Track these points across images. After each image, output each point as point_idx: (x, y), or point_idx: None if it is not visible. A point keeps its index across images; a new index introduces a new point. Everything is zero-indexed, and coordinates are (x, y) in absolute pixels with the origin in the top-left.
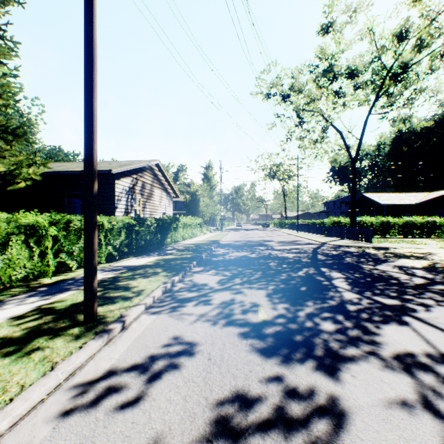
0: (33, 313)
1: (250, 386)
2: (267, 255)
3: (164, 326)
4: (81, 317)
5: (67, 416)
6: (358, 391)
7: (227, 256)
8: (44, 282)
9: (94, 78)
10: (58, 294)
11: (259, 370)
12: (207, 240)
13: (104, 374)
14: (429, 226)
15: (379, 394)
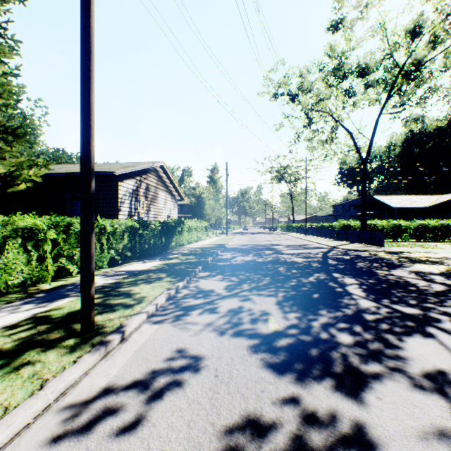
0: (27, 322)
1: (262, 410)
2: (275, 260)
3: (167, 337)
4: (78, 327)
5: (54, 445)
6: (386, 417)
7: (233, 260)
8: (42, 287)
9: (92, 69)
10: (56, 301)
11: (272, 390)
12: (212, 244)
13: (99, 393)
14: (443, 230)
15: (411, 421)
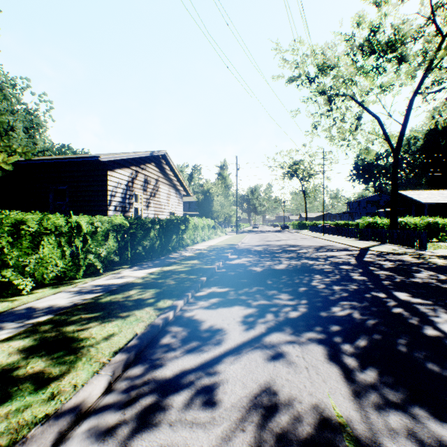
0: None
1: None
2: (300, 267)
3: None
4: None
5: None
6: None
7: (247, 267)
8: None
9: None
10: None
11: None
12: (221, 244)
13: None
14: None
15: None
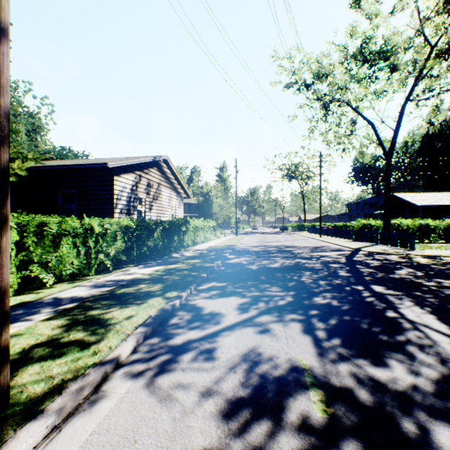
0: None
1: None
2: (293, 265)
3: (132, 424)
4: None
5: None
6: None
7: (244, 266)
8: None
9: None
10: None
11: None
12: (220, 245)
13: None
14: None
15: None
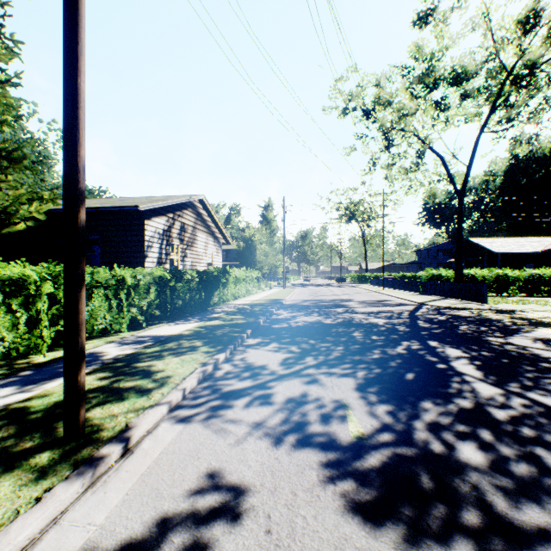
0: None
1: None
2: (348, 321)
3: (194, 447)
4: (62, 428)
5: None
6: None
7: (293, 322)
8: (35, 360)
9: (80, 39)
10: (44, 383)
11: None
12: (265, 299)
13: None
14: None
15: None
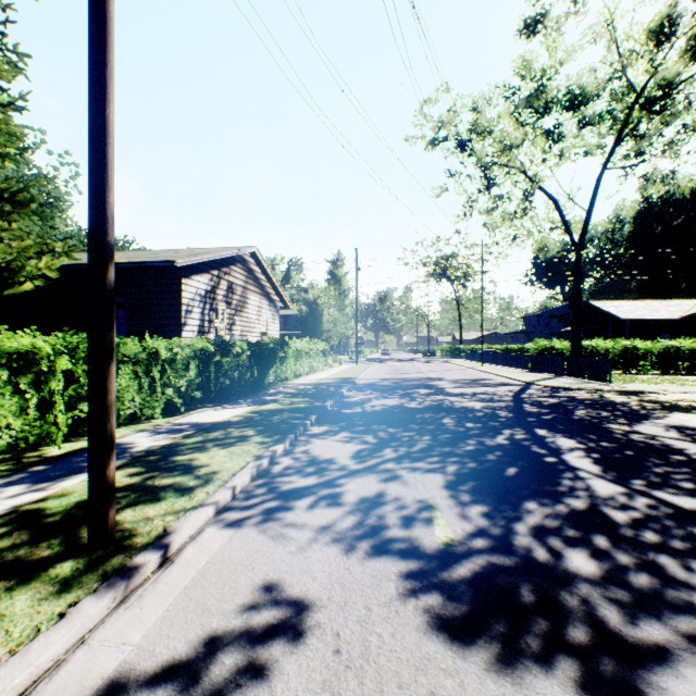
0: None
1: None
2: (436, 405)
3: (248, 556)
4: (86, 534)
5: None
6: None
7: (368, 405)
8: (48, 452)
9: (108, 61)
10: (61, 480)
11: (451, 692)
12: (334, 377)
13: (97, 693)
14: None
15: None
